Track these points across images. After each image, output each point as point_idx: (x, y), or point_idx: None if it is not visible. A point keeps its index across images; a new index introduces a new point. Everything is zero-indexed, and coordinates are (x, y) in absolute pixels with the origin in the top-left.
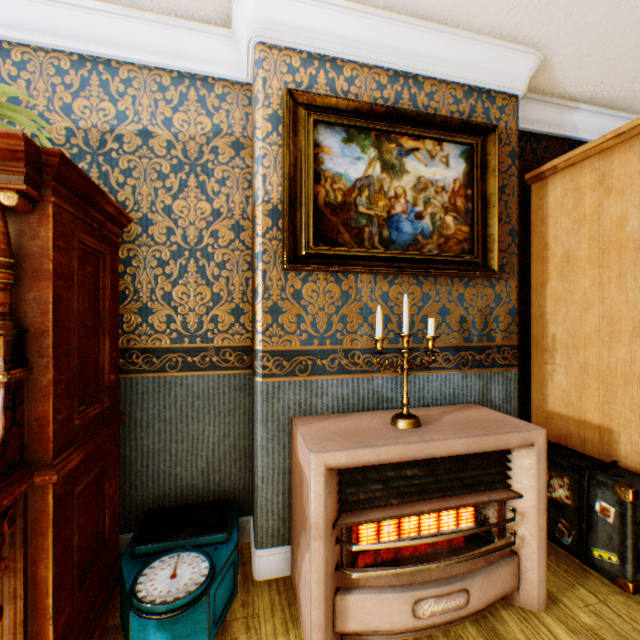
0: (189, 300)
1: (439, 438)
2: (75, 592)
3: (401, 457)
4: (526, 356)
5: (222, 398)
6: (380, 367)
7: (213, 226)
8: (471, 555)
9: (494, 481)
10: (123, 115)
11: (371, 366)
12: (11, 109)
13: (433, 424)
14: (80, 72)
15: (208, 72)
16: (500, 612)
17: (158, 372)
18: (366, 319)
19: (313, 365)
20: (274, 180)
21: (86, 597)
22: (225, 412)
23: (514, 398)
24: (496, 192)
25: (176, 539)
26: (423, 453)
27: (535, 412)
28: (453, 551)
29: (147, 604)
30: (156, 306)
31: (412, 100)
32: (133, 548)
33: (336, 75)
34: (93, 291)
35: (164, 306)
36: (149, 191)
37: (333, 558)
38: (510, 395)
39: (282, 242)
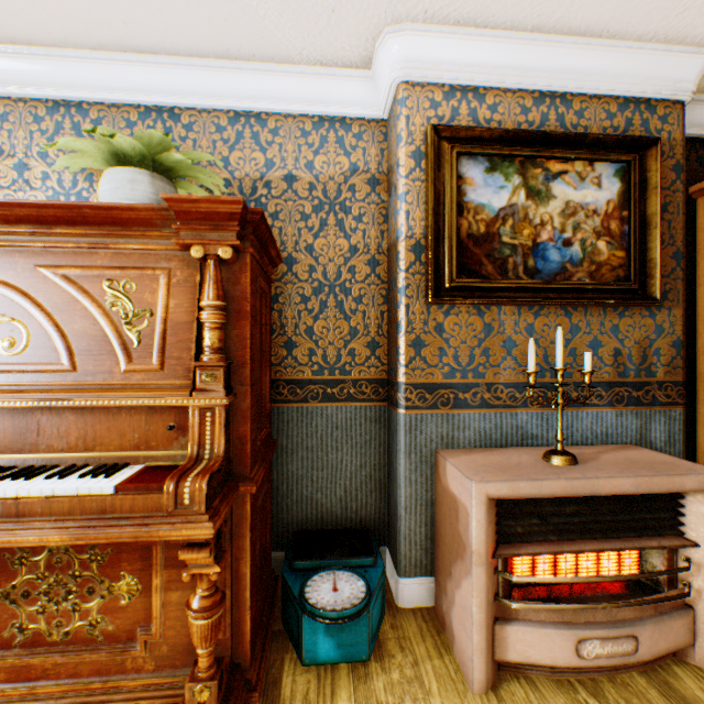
0: (328, 334)
1: (603, 476)
2: (258, 592)
3: (563, 492)
4: (690, 394)
5: (358, 429)
6: (524, 402)
7: (350, 262)
8: (640, 600)
9: (663, 527)
10: (271, 163)
11: (514, 401)
12: (196, 171)
13: (591, 462)
14: (235, 127)
15: (346, 113)
16: (672, 667)
17: (301, 402)
18: (509, 352)
19: (454, 398)
20: (416, 215)
21: (260, 599)
22: (361, 443)
23: (679, 441)
24: (658, 212)
25: (328, 558)
26: (586, 490)
27: (702, 458)
28: (616, 597)
29: (320, 609)
30: (299, 340)
31: (559, 120)
32: (292, 562)
33: (478, 104)
34: (260, 327)
35: (306, 340)
36: (293, 232)
37: (492, 587)
38: (674, 437)
39: (424, 276)
